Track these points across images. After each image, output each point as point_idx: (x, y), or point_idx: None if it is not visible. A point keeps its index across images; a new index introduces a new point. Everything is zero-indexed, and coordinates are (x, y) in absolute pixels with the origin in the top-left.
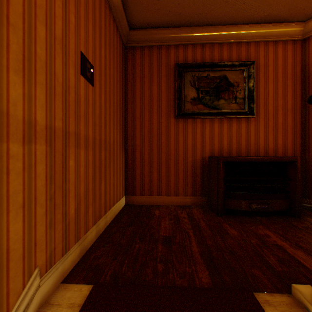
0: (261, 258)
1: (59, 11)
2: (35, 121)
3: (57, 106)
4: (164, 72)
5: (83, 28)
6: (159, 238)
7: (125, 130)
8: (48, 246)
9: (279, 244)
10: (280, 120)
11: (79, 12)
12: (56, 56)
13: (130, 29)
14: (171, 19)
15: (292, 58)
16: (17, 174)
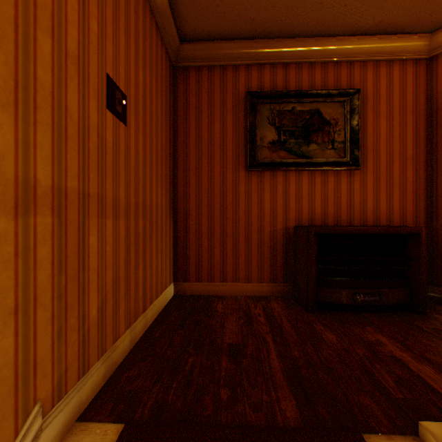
0: (372, 378)
1: (74, 14)
2: (34, 181)
3: (70, 156)
4: (230, 104)
5: (110, 39)
6: (222, 348)
7: (173, 188)
8: (56, 368)
9: (397, 357)
10: (396, 173)
11: (105, 17)
12: (69, 82)
13: (182, 42)
14: (240, 28)
15: (414, 85)
16: (5, 264)
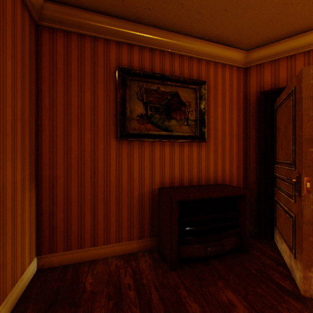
0: None
1: None
2: None
3: None
4: (102, 75)
5: None
6: None
7: (37, 155)
8: None
9: None
10: (227, 145)
11: None
12: None
13: (46, 0)
14: (111, 4)
15: (237, 84)
16: None
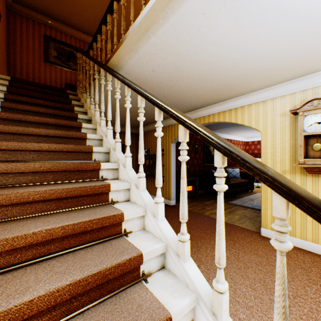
0: None
1: None
2: None
3: None
4: (38, 36)
5: None
6: None
7: (8, 59)
8: None
9: None
10: None
11: None
12: None
13: (13, 2)
14: (42, 11)
15: None
16: None
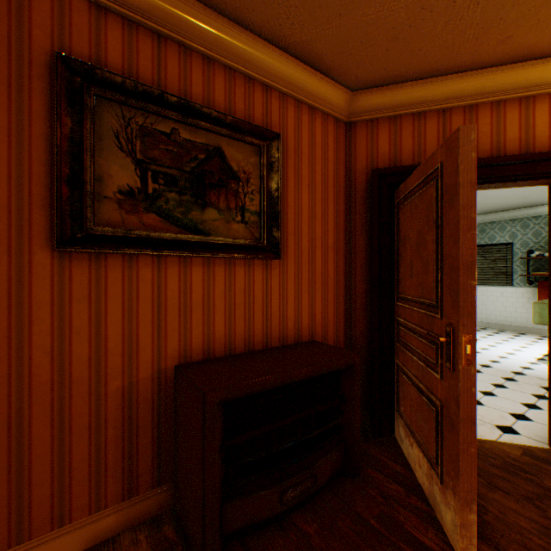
0: None
1: None
2: None
3: None
4: (1, 64)
5: None
6: None
7: None
8: None
9: None
10: (319, 266)
11: None
12: None
13: None
14: None
15: (335, 151)
16: None
